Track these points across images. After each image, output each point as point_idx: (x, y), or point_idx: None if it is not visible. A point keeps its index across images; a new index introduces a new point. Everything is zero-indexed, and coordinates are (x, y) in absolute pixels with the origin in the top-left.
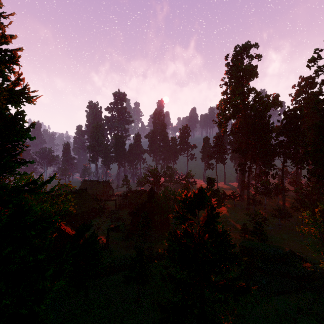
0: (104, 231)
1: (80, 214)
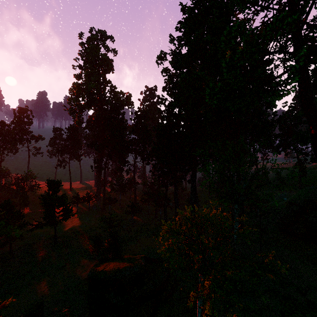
0: None
1: None
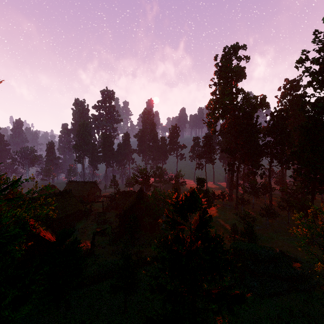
0: (89, 235)
1: (63, 218)
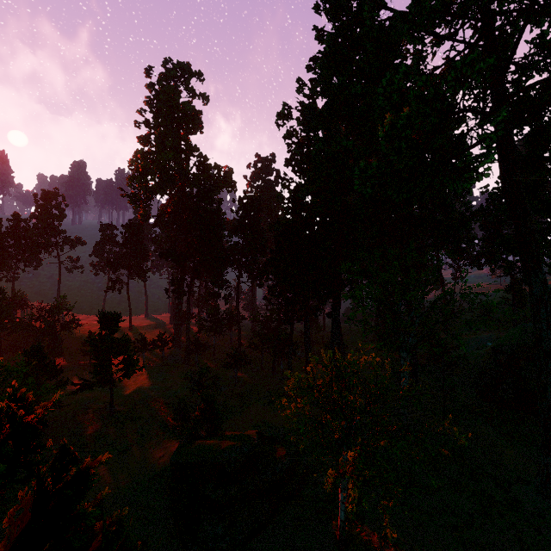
0: None
1: None
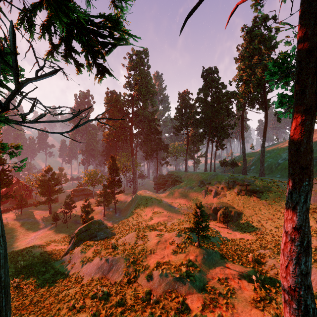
0: None
1: None
